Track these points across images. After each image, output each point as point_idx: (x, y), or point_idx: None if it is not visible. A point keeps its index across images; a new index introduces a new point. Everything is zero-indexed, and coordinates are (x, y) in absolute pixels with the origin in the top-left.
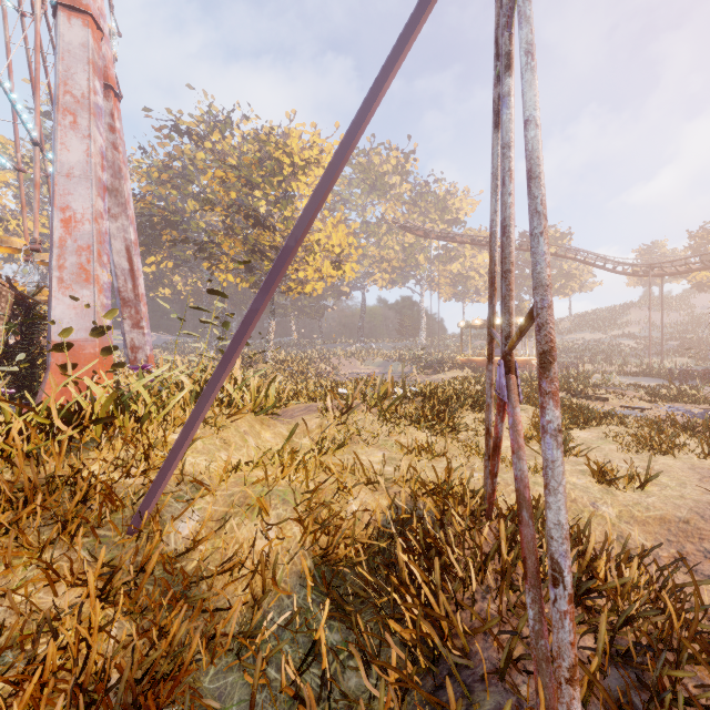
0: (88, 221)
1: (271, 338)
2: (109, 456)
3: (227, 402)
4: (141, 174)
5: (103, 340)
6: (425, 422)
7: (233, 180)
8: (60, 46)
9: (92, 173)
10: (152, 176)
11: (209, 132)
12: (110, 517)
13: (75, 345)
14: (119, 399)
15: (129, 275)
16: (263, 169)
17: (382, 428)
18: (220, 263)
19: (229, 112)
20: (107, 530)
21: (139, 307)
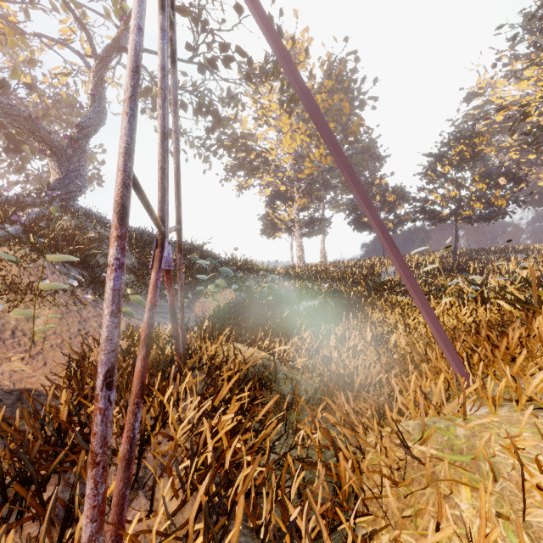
0: None
1: None
2: None
3: None
4: None
5: None
6: None
7: None
8: None
9: None
10: None
11: None
12: (481, 375)
13: None
14: None
15: None
16: None
17: None
18: None
19: None
20: (474, 381)
21: None
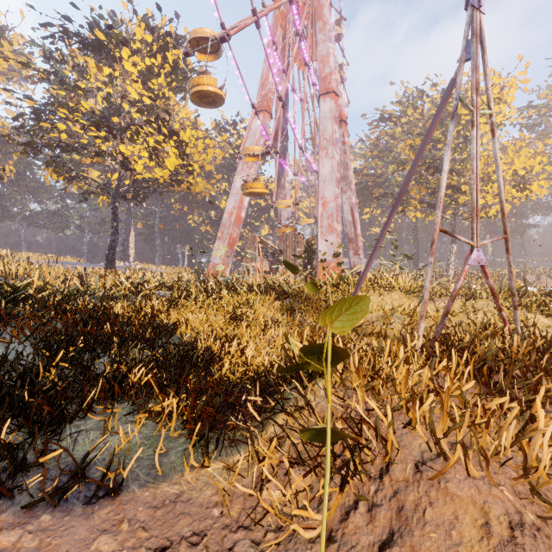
0: (332, 201)
1: (452, 258)
2: (337, 298)
3: (390, 287)
4: (360, 157)
5: (338, 260)
6: (543, 310)
7: (419, 143)
8: (321, 116)
9: (333, 176)
10: (366, 157)
11: (403, 111)
12: None
13: (327, 263)
14: (340, 278)
15: (352, 224)
16: (443, 126)
17: (495, 310)
18: (410, 205)
19: (419, 89)
20: None
21: (357, 242)
